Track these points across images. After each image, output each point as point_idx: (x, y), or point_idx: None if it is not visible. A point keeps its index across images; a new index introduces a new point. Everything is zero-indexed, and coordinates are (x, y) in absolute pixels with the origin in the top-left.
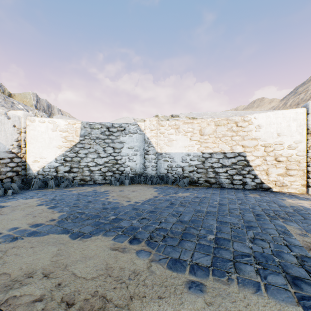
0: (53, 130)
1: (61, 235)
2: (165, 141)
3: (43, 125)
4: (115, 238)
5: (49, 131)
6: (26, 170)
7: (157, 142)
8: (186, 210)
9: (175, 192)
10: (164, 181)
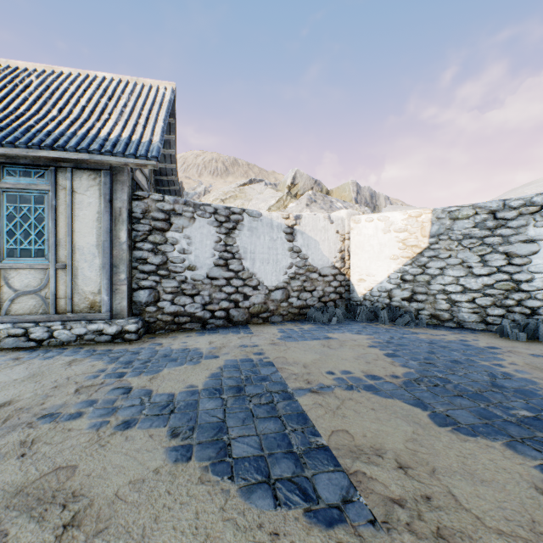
0: (384, 232)
1: (414, 409)
2: None
3: (370, 225)
4: None
5: (379, 234)
6: (349, 292)
7: None
8: None
9: None
10: None
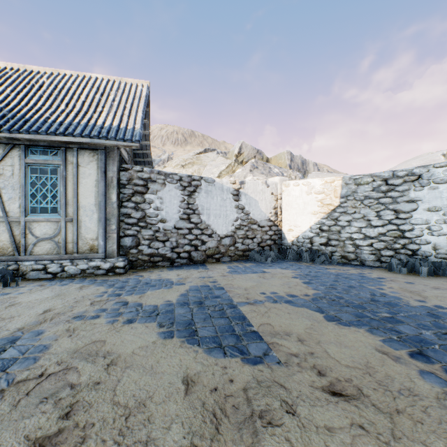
0: (307, 194)
1: (315, 313)
2: None
3: (297, 188)
4: (384, 340)
5: (303, 195)
6: (281, 239)
7: None
8: None
9: None
10: None
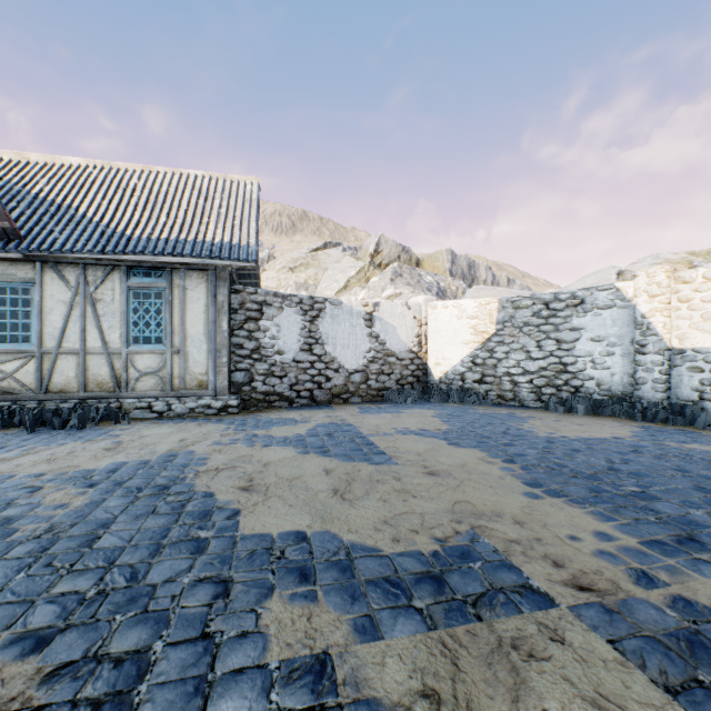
0: (458, 318)
1: (440, 440)
2: (694, 320)
3: (446, 311)
4: (489, 454)
5: (453, 320)
6: (427, 375)
7: (670, 324)
8: (649, 462)
9: (685, 440)
10: (684, 420)
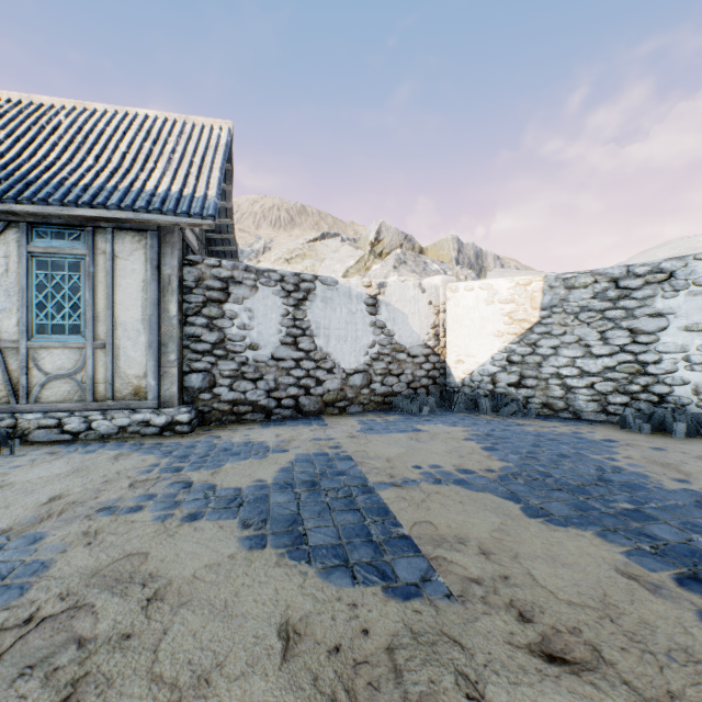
0: (486, 303)
1: (506, 502)
2: None
3: (470, 294)
4: (629, 552)
5: (481, 306)
6: (445, 376)
7: None
8: None
9: None
10: None
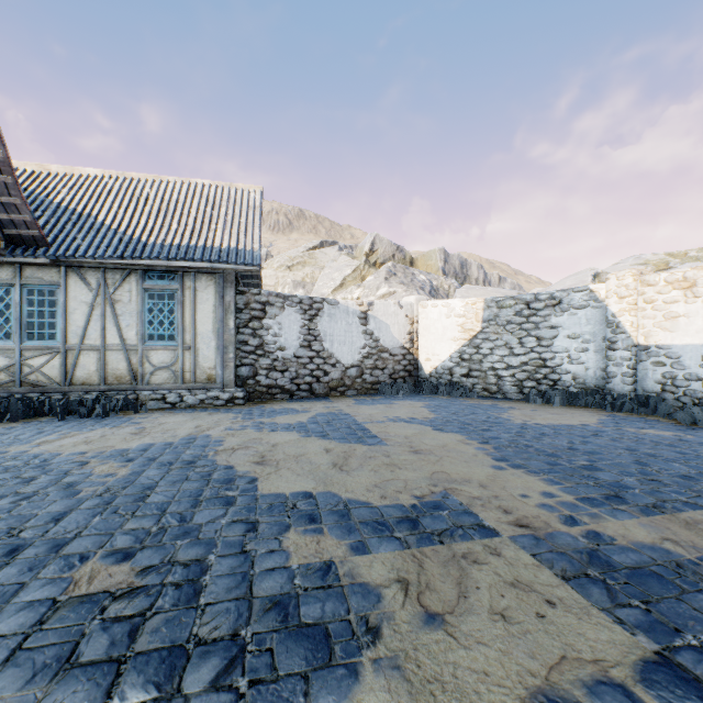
0: (446, 317)
1: (426, 427)
2: (657, 319)
3: (435, 310)
4: (468, 437)
5: (442, 319)
6: (418, 370)
7: (637, 323)
8: (604, 444)
9: (643, 426)
10: (648, 409)
